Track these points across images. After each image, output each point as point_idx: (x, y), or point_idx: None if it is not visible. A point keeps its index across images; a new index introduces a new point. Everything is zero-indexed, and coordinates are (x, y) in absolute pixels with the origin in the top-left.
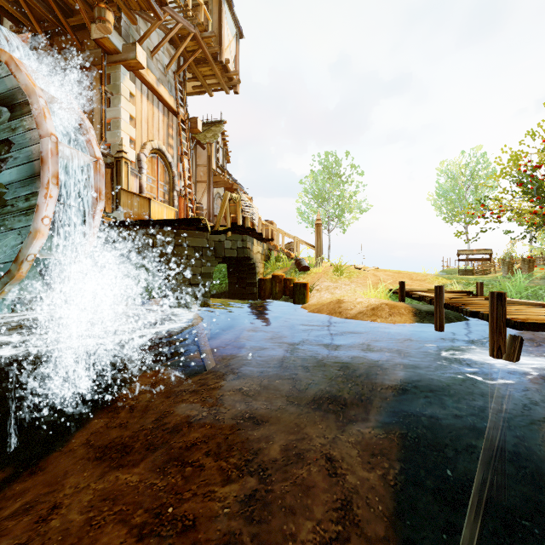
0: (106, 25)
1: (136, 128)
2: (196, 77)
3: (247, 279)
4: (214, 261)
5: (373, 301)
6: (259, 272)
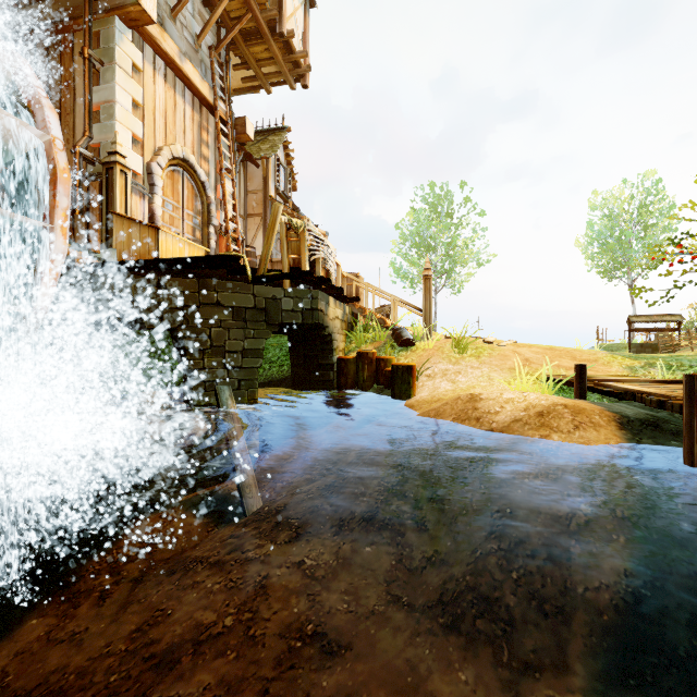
0: None
1: (145, 122)
2: (246, 62)
3: (319, 359)
4: (264, 329)
5: (535, 399)
6: (337, 347)
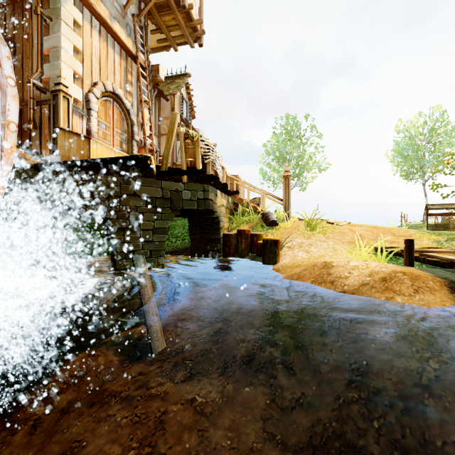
0: None
1: (84, 64)
2: (159, 28)
3: (210, 235)
4: (169, 213)
5: (376, 267)
6: (223, 226)
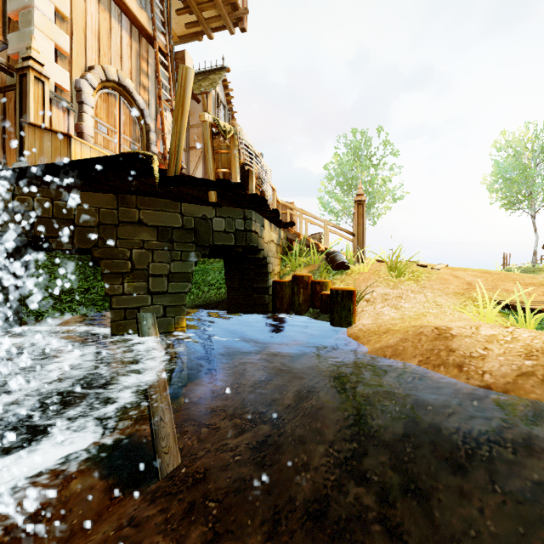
0: None
1: (74, 38)
2: (188, 6)
3: (254, 282)
4: (193, 251)
5: (533, 339)
6: (273, 271)
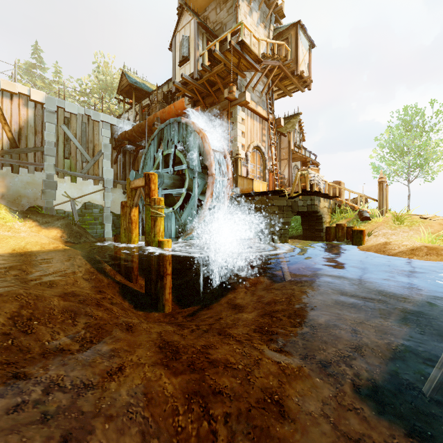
0: (232, 94)
1: (245, 137)
2: (280, 88)
3: (315, 226)
4: (291, 214)
5: (416, 244)
6: (325, 221)
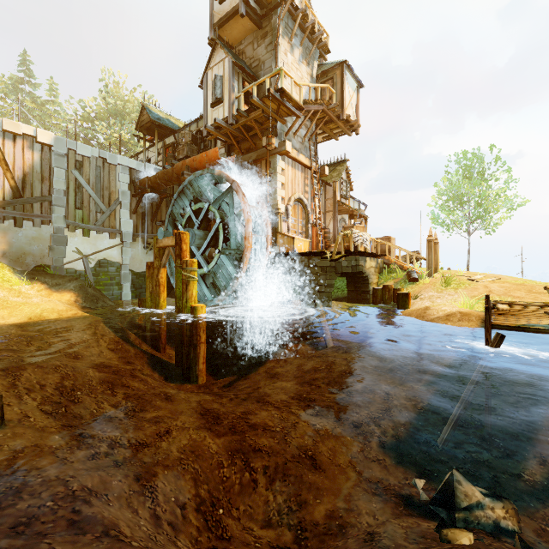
0: (271, 146)
1: (285, 189)
2: (325, 131)
3: (361, 288)
4: (334, 275)
5: (453, 310)
6: (372, 282)
